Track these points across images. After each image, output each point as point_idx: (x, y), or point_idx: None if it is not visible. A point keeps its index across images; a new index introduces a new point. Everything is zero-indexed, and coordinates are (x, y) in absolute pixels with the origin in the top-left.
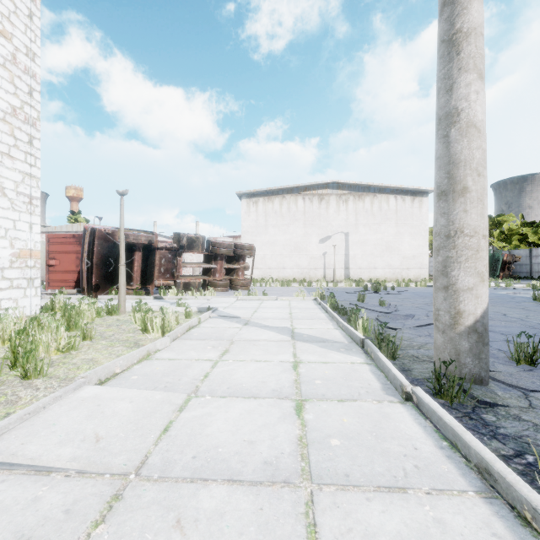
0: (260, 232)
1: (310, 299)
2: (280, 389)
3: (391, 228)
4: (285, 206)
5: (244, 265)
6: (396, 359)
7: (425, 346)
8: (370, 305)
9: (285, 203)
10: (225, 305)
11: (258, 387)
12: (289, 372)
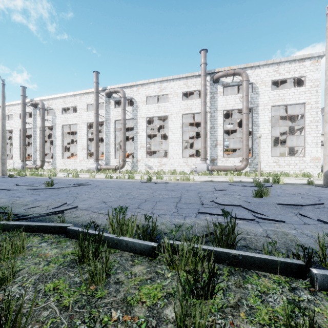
0: None
1: None
2: None
3: None
4: None
5: None
6: None
7: None
8: None
9: None
10: None
11: None
12: None
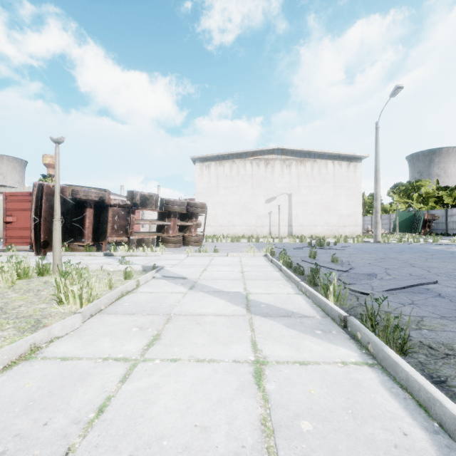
0: (212, 193)
1: (261, 255)
2: None
3: (329, 190)
4: (235, 169)
5: (196, 222)
6: (407, 354)
7: (424, 323)
8: (322, 261)
9: (235, 167)
10: (174, 262)
11: (192, 452)
12: (250, 393)
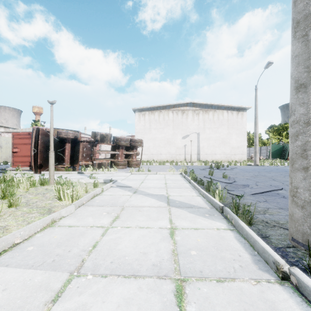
0: (146, 132)
1: (178, 173)
2: (160, 263)
3: (225, 130)
4: (161, 117)
5: (136, 152)
6: (252, 225)
7: (268, 211)
8: (217, 177)
9: (161, 115)
10: (123, 177)
11: (139, 261)
12: (167, 240)
